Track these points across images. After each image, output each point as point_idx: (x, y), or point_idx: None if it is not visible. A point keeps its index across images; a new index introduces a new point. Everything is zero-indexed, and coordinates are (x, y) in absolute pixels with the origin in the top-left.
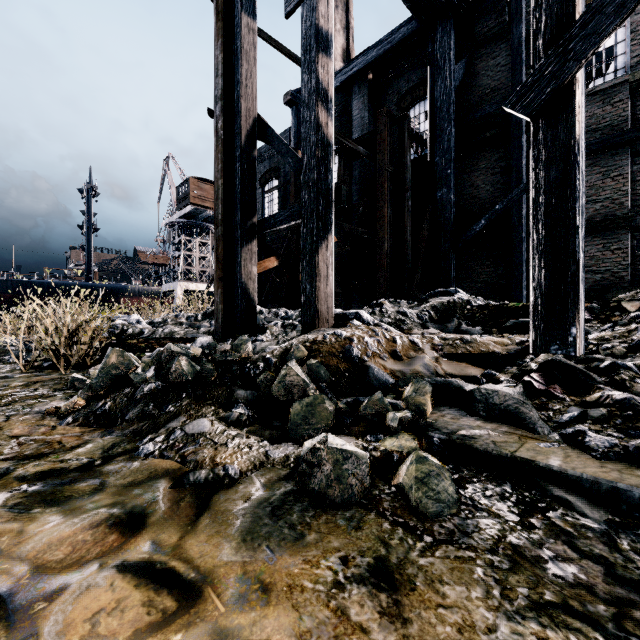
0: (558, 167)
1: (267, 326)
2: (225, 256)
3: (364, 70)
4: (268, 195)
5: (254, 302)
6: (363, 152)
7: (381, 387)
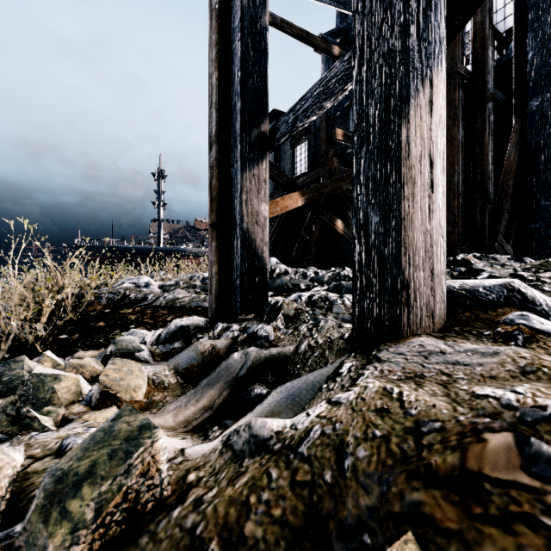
0: None
1: (282, 303)
2: (220, 190)
3: None
4: (298, 155)
5: (263, 261)
6: None
7: None
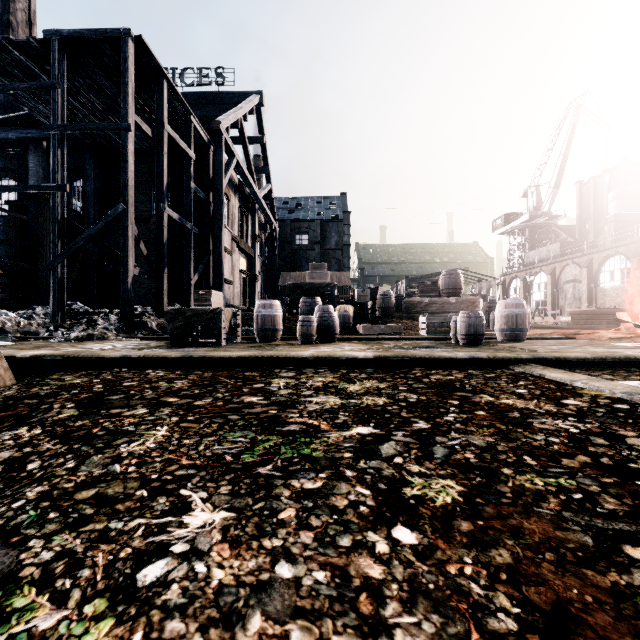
0: (55, 283)
1: None
2: None
3: (39, 139)
4: None
5: None
6: (27, 219)
7: (8, 333)
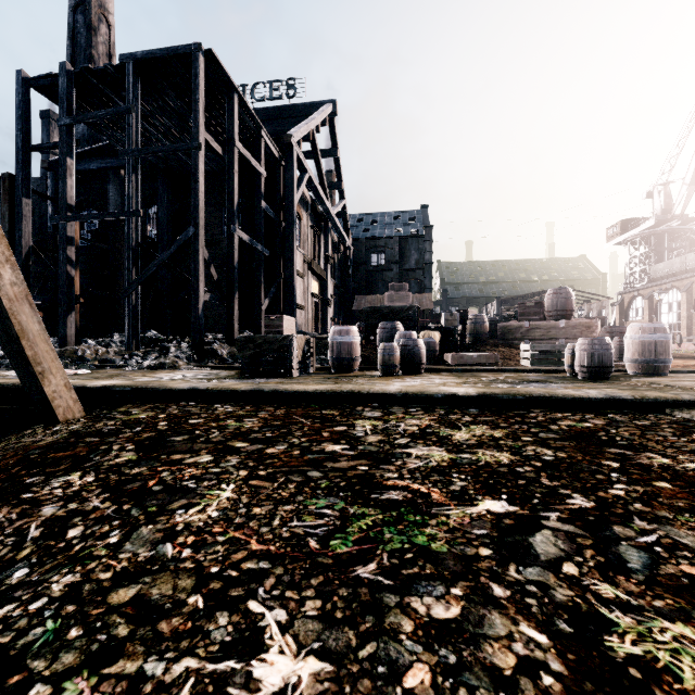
0: (130, 311)
1: None
2: None
3: (117, 168)
4: None
5: None
6: (106, 247)
7: (87, 361)
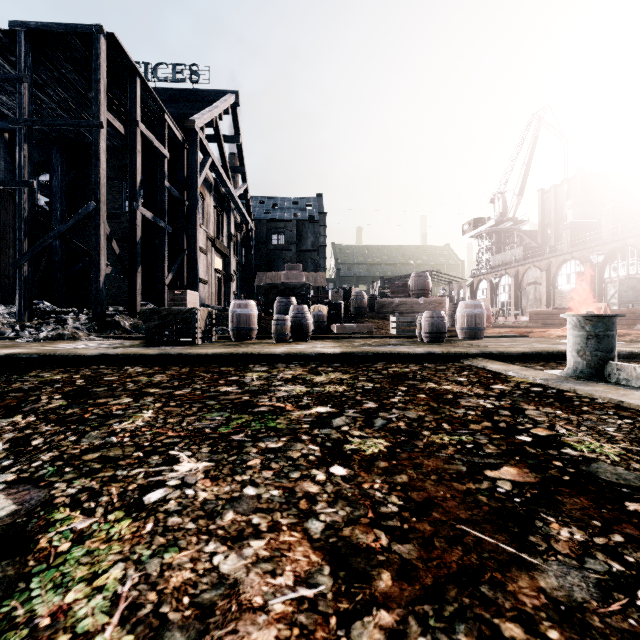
0: (22, 282)
1: None
2: None
3: (0, 131)
4: None
5: None
6: None
7: None
